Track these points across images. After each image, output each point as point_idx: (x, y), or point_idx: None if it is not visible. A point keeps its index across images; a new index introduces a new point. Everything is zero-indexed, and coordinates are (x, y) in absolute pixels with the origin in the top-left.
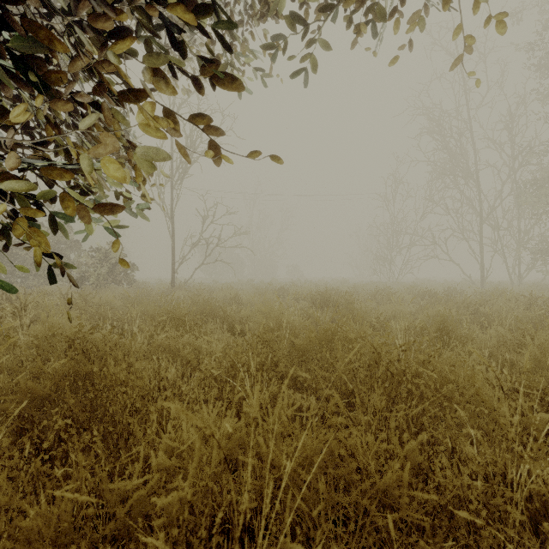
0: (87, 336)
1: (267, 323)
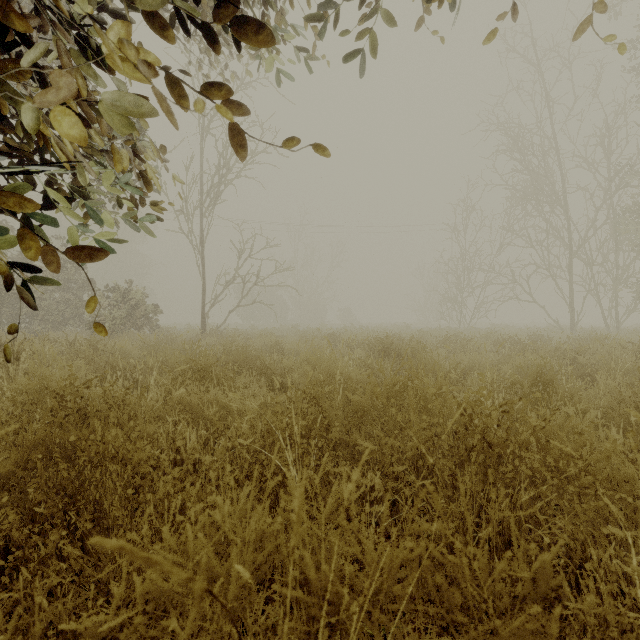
0: (80, 391)
1: (315, 376)
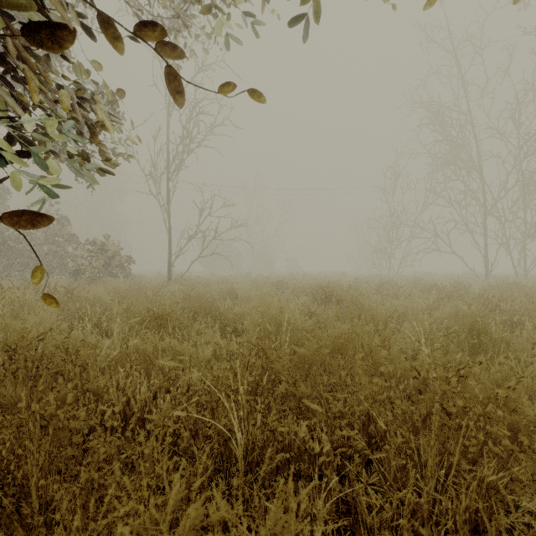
0: (32, 344)
1: (263, 324)
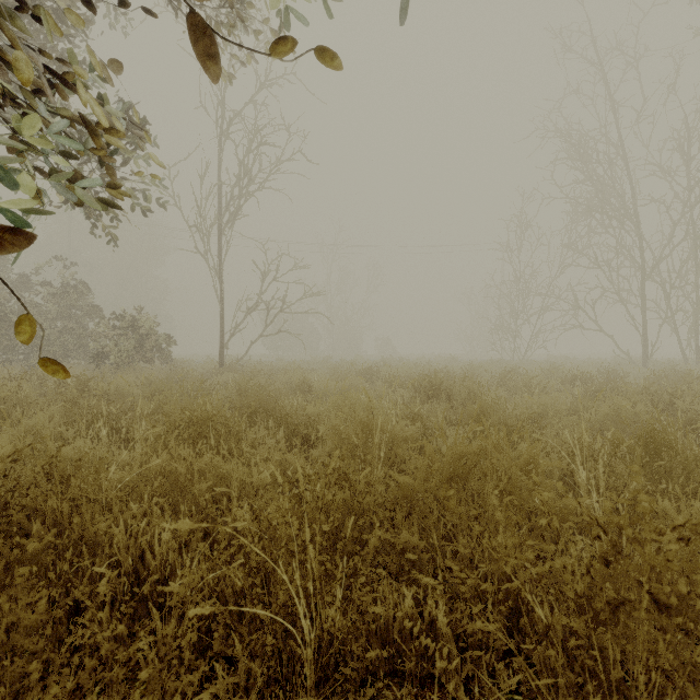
0: None
1: (347, 432)
